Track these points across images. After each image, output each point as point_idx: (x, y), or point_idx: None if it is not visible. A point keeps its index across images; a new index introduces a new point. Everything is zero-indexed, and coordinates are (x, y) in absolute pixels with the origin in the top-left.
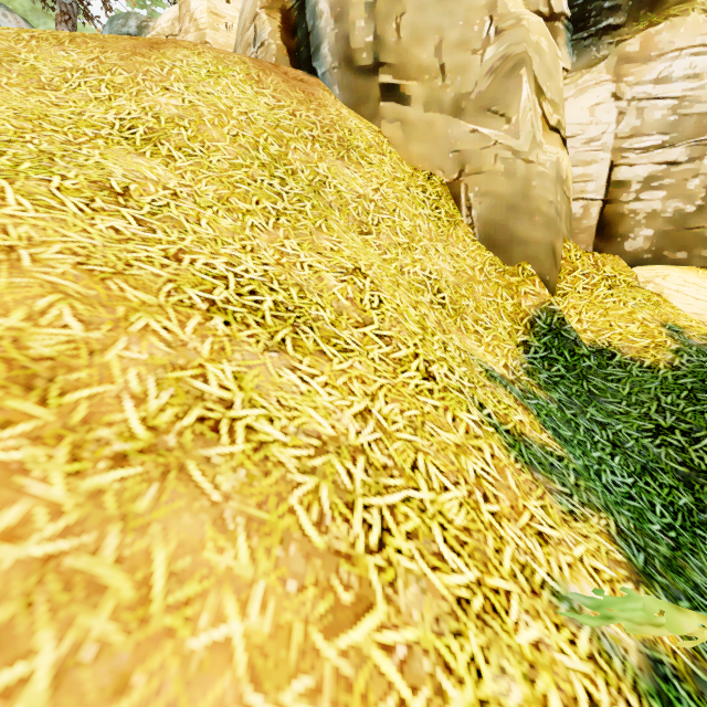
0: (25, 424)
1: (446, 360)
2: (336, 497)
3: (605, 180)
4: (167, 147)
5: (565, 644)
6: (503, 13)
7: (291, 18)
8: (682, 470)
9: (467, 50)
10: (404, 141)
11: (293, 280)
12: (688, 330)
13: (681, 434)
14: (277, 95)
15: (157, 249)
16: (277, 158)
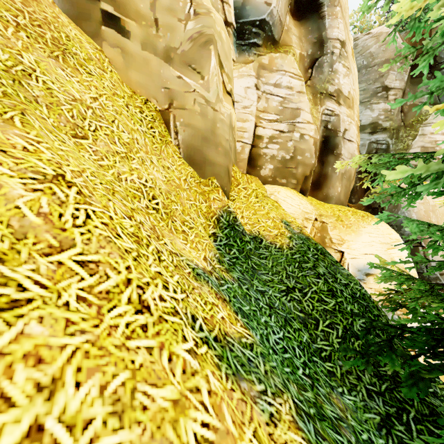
0: None
1: (161, 274)
2: None
3: (252, 133)
4: None
5: None
6: (199, 2)
7: None
8: (301, 315)
9: (175, 16)
10: (125, 67)
11: None
12: (292, 224)
13: (298, 291)
14: None
15: None
16: None
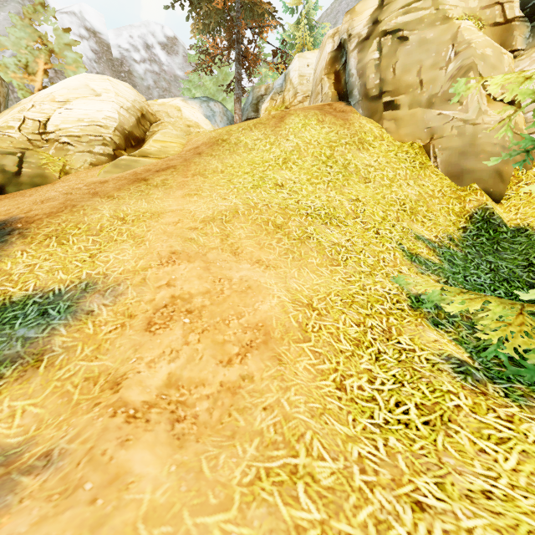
0: (280, 233)
1: (390, 230)
2: (336, 252)
3: None
4: (290, 164)
5: (389, 284)
6: (460, 41)
7: (339, 75)
8: (532, 281)
9: (437, 68)
10: (397, 129)
11: (332, 205)
12: None
13: None
14: (330, 126)
15: (293, 201)
16: (329, 157)
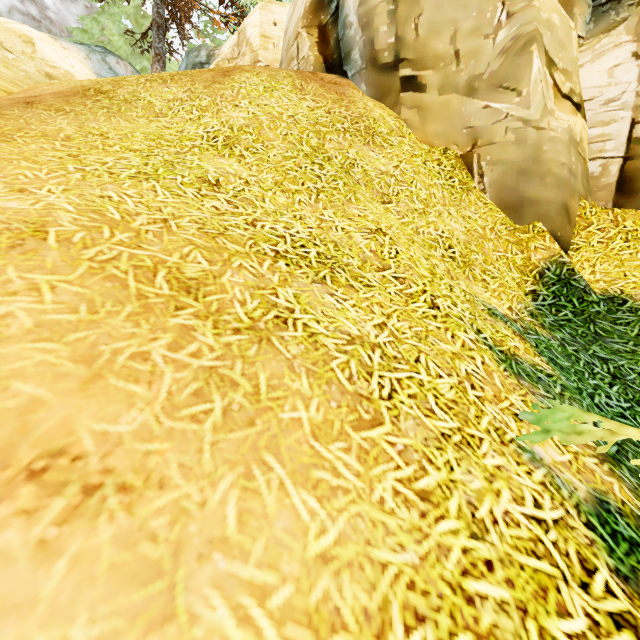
0: (191, 309)
1: (451, 297)
2: (360, 368)
3: (626, 138)
4: (239, 149)
5: (522, 472)
6: None
7: (326, 32)
8: None
9: (480, 36)
10: (422, 123)
11: (330, 238)
12: None
13: None
14: (316, 98)
15: (241, 219)
16: (317, 149)
